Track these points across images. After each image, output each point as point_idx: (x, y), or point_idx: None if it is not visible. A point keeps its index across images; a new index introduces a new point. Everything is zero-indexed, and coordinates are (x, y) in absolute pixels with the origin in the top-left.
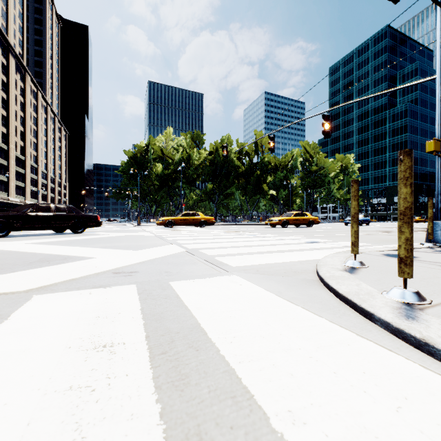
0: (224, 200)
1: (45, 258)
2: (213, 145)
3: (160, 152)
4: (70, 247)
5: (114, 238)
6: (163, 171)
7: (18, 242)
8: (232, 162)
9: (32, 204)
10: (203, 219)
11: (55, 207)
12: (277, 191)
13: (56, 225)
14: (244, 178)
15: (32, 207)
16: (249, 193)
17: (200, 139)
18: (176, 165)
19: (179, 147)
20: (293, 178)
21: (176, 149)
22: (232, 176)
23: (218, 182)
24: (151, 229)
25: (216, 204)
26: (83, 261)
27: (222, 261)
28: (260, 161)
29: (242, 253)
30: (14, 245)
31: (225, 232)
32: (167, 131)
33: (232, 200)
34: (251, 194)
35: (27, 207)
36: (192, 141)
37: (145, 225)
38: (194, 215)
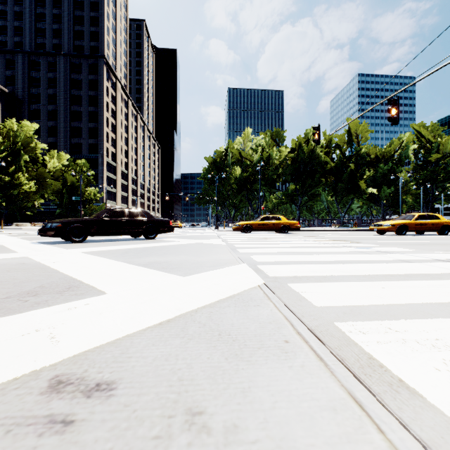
0: (309, 202)
1: (47, 284)
2: (295, 141)
3: (238, 155)
4: (109, 262)
5: (178, 246)
6: (241, 174)
7: (78, 250)
8: (318, 158)
9: (108, 209)
10: (285, 224)
11: (128, 211)
12: (378, 189)
13: (129, 230)
14: (333, 175)
15: (107, 212)
16: (340, 193)
17: (281, 136)
18: (254, 166)
19: (258, 147)
20: (402, 171)
21: (255, 149)
22: (318, 174)
23: (301, 182)
24: (226, 234)
25: (299, 206)
26: (67, 305)
27: (372, 354)
28: (354, 154)
29: (396, 307)
30: (64, 255)
31: (318, 241)
32: (245, 132)
33: (318, 202)
34: (342, 194)
35: (103, 212)
36: (272, 140)
37: (222, 230)
38: (274, 219)
